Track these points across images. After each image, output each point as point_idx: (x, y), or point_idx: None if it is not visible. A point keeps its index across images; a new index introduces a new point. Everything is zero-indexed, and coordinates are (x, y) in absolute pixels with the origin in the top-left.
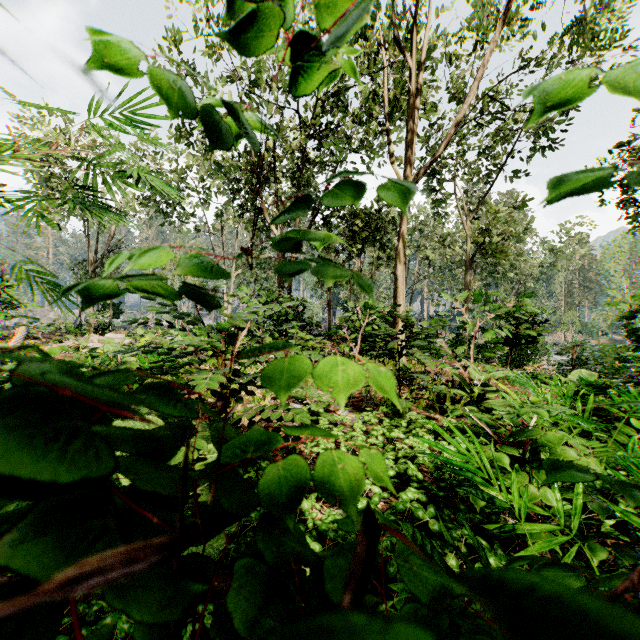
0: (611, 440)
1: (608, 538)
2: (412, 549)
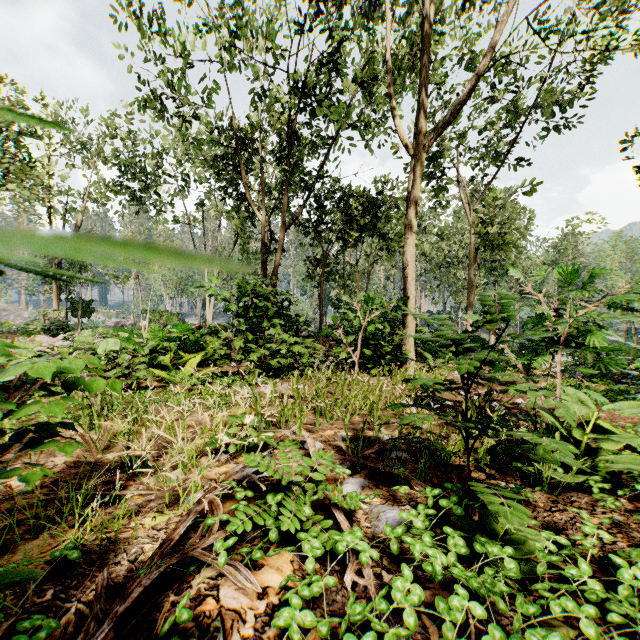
0: None
1: None
2: None
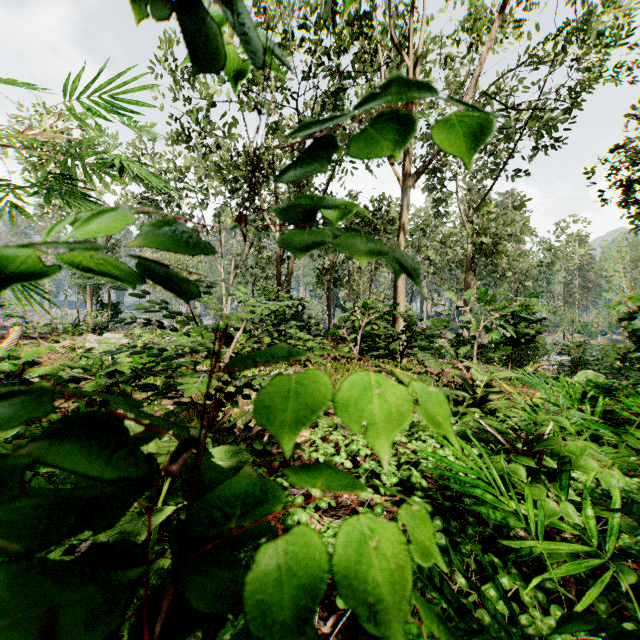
0: (623, 445)
1: (635, 558)
2: (442, 629)
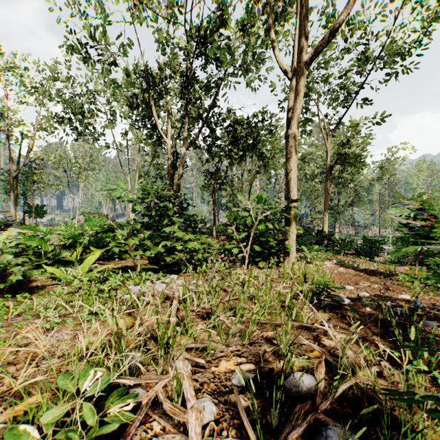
0: None
1: None
2: None
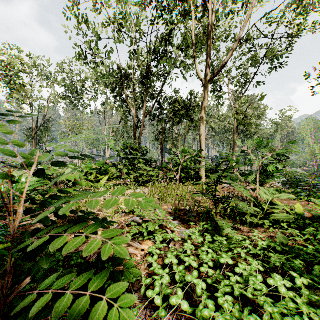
0: None
1: None
2: None
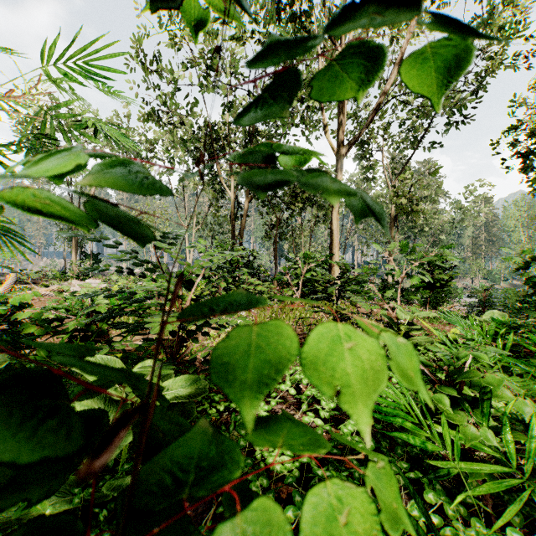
0: (528, 375)
1: None
2: None
